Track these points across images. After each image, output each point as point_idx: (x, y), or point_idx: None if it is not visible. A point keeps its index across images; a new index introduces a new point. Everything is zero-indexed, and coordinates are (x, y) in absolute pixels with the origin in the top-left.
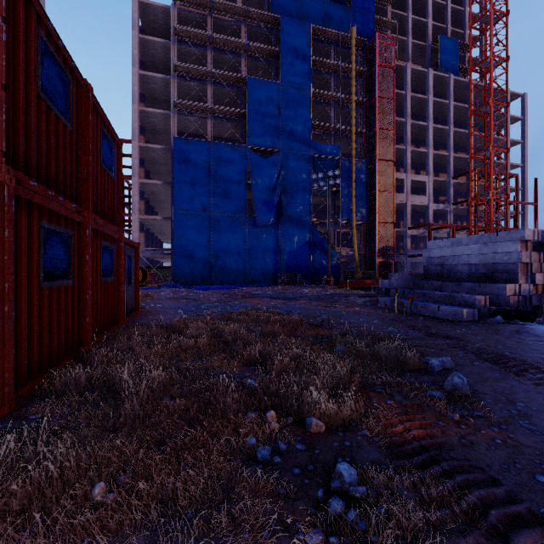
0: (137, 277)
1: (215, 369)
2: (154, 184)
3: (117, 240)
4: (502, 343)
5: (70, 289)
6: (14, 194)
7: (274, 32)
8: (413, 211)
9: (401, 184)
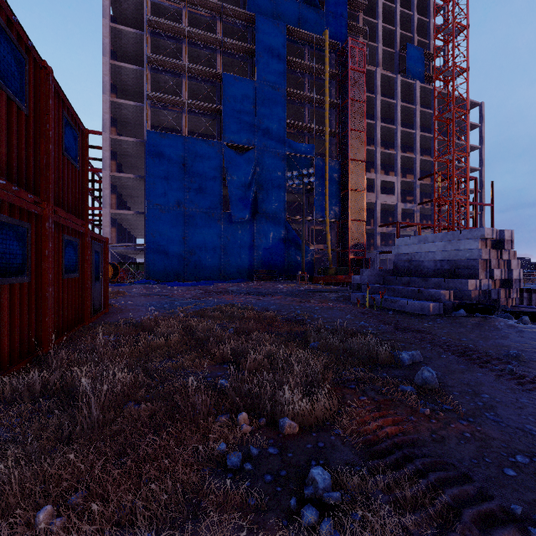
0: (105, 273)
1: (186, 369)
2: (126, 177)
3: (83, 234)
4: (466, 336)
5: (25, 286)
6: None
7: (249, 30)
8: (383, 210)
9: (372, 184)
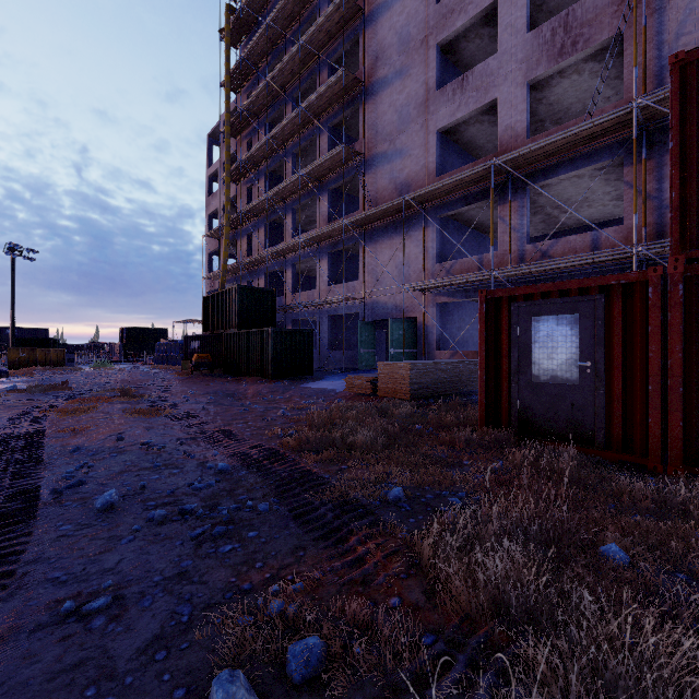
0: None
1: None
2: None
3: None
4: None
5: None
6: (681, 278)
7: None
8: None
9: None
